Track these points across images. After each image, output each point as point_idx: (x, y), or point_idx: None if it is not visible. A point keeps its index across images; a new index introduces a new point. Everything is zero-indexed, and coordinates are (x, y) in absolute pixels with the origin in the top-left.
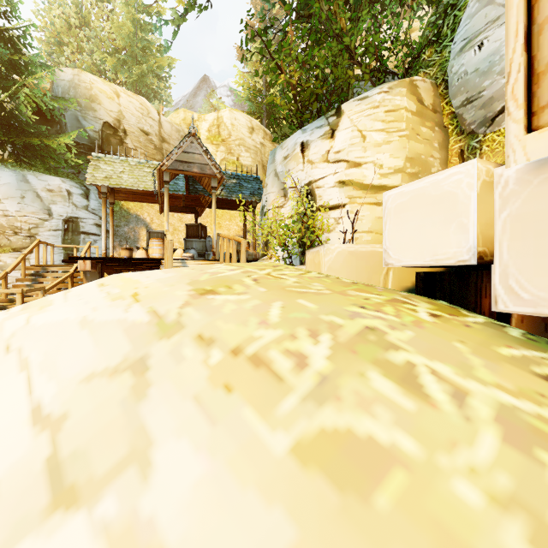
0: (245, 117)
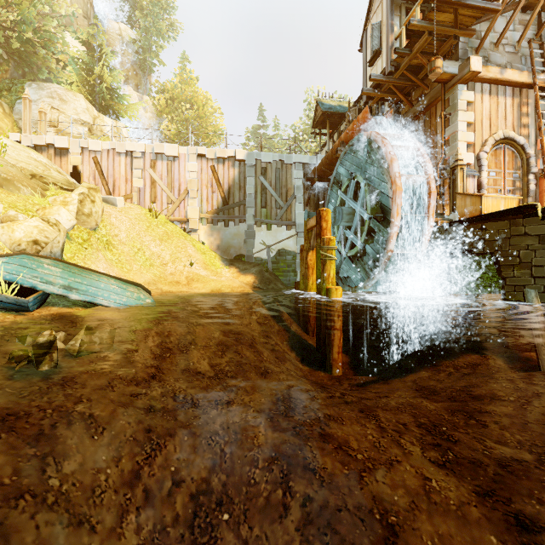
0: None
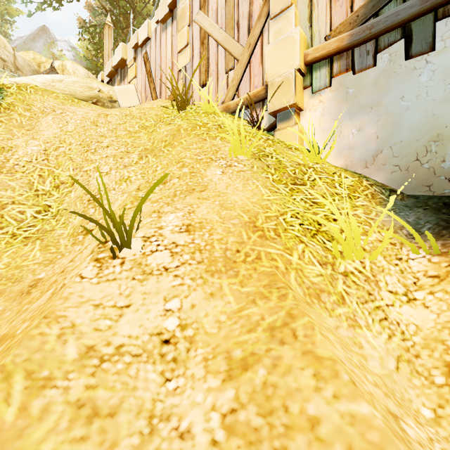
0: (84, 70)
